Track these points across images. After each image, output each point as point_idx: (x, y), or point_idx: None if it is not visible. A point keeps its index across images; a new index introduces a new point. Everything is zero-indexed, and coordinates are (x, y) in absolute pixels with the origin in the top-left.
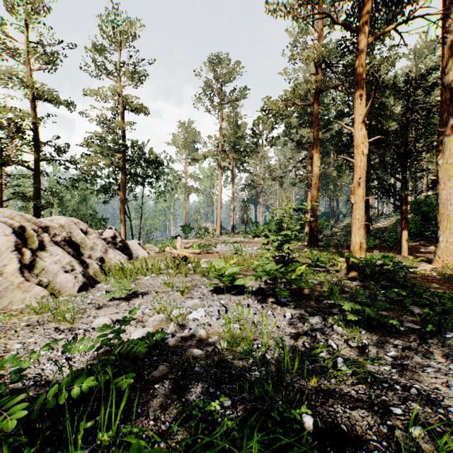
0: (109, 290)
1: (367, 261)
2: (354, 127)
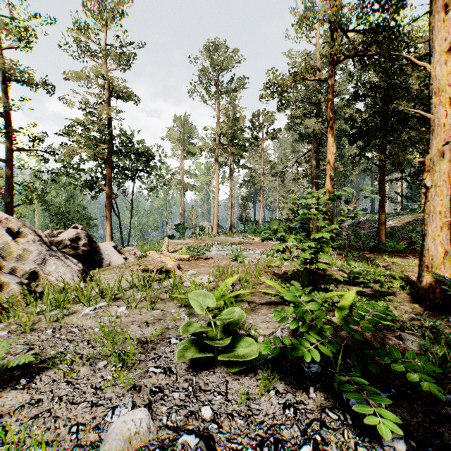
0: None
1: None
2: (431, 61)
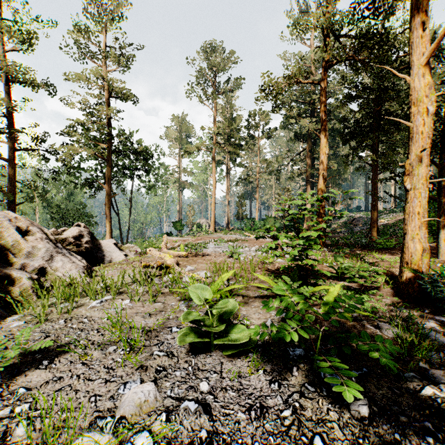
0: (9, 337)
1: (440, 279)
2: (410, 74)
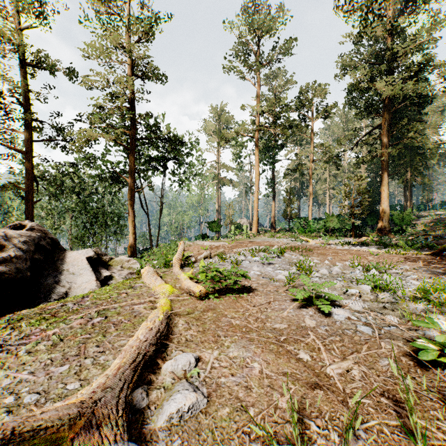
0: None
1: None
2: None
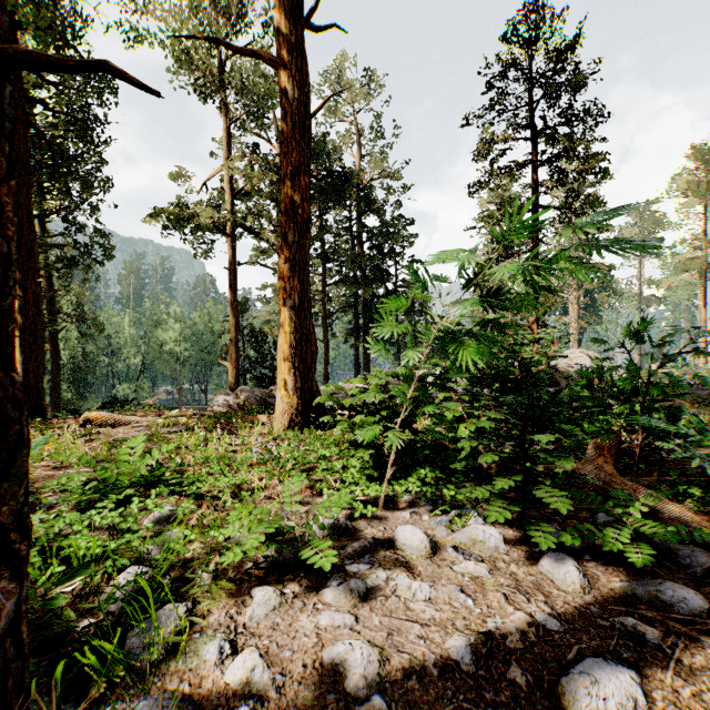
0: None
1: None
2: None
